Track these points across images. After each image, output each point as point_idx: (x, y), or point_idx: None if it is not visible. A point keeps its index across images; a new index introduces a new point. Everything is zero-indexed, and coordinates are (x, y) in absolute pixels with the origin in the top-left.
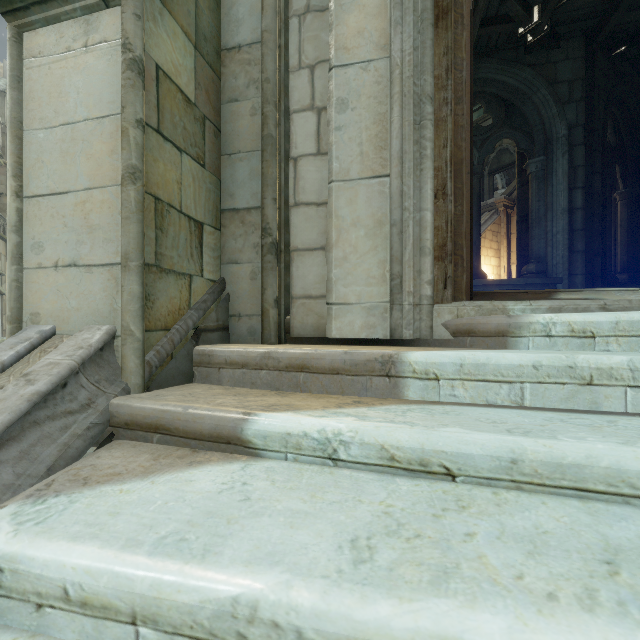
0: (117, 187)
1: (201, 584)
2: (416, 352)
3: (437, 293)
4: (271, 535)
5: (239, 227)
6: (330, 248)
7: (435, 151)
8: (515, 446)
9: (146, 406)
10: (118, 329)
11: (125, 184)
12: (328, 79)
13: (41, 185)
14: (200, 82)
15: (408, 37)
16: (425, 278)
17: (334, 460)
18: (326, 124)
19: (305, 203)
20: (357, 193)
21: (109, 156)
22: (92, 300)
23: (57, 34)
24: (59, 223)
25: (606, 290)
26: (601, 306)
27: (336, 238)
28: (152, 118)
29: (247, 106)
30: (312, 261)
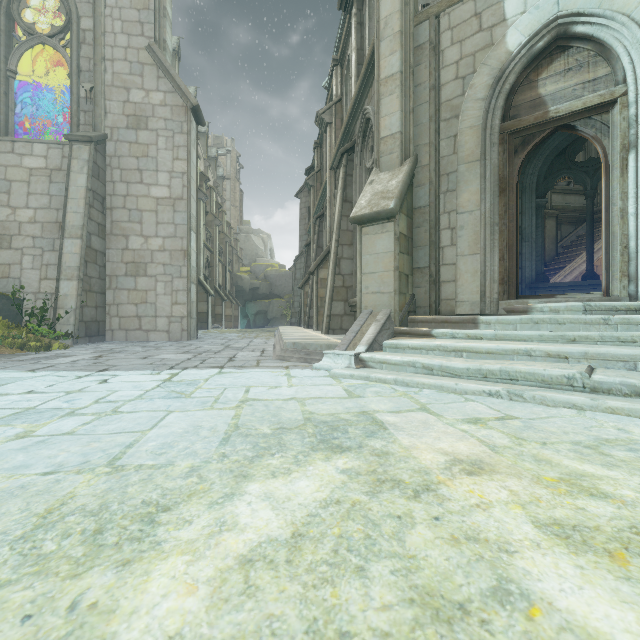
0: (392, 271)
1: (431, 343)
2: (483, 316)
3: (500, 297)
4: (441, 341)
5: (420, 274)
6: (456, 281)
7: (500, 243)
8: (496, 332)
9: (404, 328)
10: (392, 310)
11: (395, 271)
12: (456, 217)
13: (368, 271)
14: (408, 227)
15: (487, 202)
16: (495, 291)
17: (454, 338)
18: (455, 234)
19: (446, 264)
20: (467, 260)
21: (389, 263)
22: (384, 302)
23: (373, 229)
24: (373, 281)
25: (578, 294)
26: (566, 300)
27: (459, 277)
28: (399, 249)
29: (423, 229)
30: (449, 286)
